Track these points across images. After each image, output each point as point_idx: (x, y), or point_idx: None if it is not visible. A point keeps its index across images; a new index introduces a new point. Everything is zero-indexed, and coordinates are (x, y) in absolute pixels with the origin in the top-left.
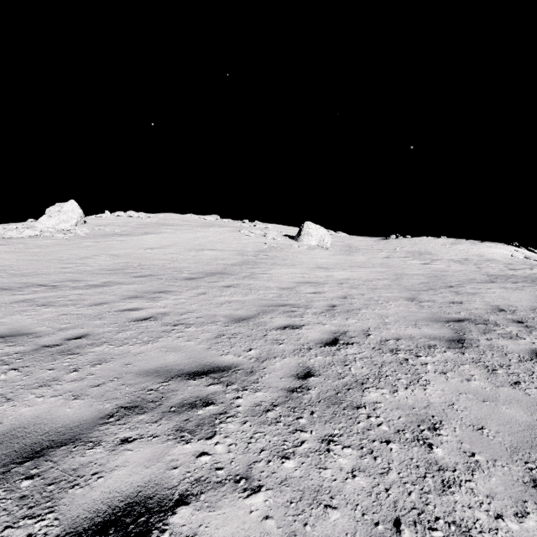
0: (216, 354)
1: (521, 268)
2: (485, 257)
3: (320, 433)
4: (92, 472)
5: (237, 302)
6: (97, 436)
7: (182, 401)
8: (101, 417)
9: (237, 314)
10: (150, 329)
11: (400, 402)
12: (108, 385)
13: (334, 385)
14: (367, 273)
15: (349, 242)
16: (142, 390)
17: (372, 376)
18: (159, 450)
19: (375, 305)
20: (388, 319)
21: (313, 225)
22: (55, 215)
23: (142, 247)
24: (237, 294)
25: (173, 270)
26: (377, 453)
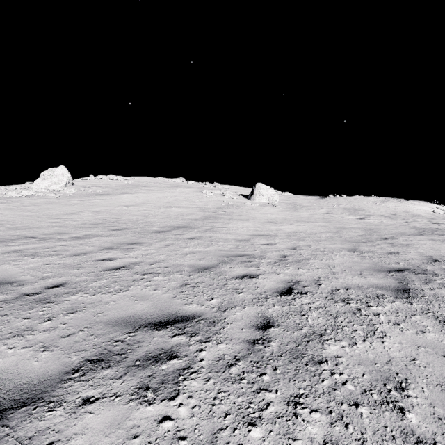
0: (180, 303)
1: (443, 223)
2: (410, 213)
3: (286, 393)
4: (48, 442)
5: (199, 253)
6: (59, 395)
7: (147, 354)
8: (66, 372)
9: (199, 263)
10: (122, 278)
11: (361, 356)
12: (78, 335)
13: (293, 337)
14: (311, 226)
15: (294, 201)
16: (109, 341)
17: (329, 327)
18: (121, 413)
19: (322, 256)
20: (335, 268)
21: (263, 186)
22: (48, 178)
23: (119, 204)
24: (199, 245)
25: (145, 224)
26: (348, 419)
